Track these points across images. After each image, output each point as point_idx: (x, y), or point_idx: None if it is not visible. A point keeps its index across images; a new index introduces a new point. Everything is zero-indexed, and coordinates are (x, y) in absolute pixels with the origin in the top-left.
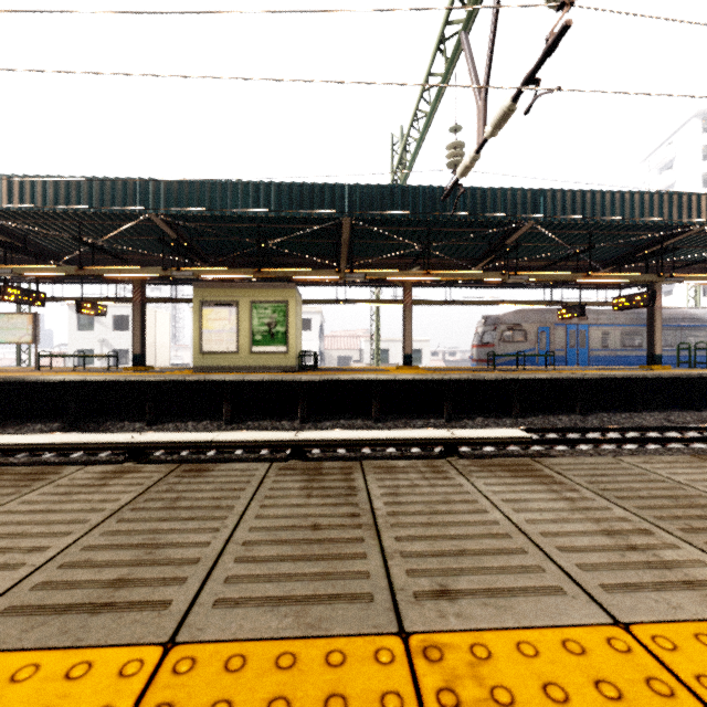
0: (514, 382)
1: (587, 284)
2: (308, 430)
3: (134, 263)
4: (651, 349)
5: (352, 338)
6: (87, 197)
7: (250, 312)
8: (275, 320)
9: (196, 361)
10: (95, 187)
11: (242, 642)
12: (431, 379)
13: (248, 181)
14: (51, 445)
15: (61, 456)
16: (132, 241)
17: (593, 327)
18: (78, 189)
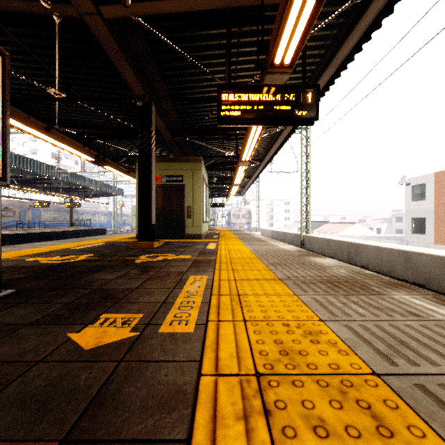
0: (53, 233)
1: None
2: None
3: None
4: (71, 221)
5: None
6: None
7: None
8: None
9: None
10: None
11: None
12: (31, 232)
13: None
14: None
15: None
16: None
17: (43, 211)
18: None
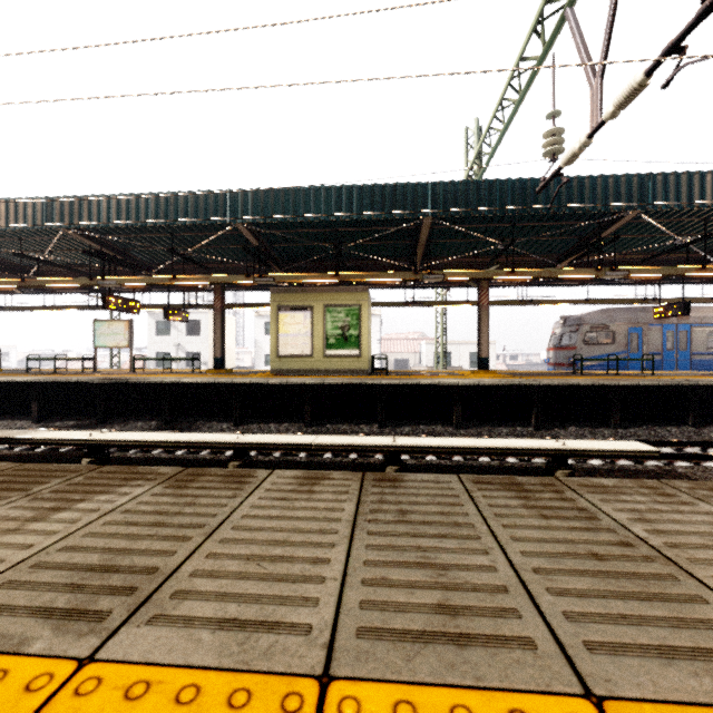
0: (612, 389)
1: (687, 278)
2: (391, 435)
3: (215, 271)
4: None
5: (409, 341)
6: (183, 210)
7: (324, 315)
8: (348, 324)
9: (272, 364)
10: (190, 200)
11: (681, 705)
12: (518, 384)
13: (330, 186)
14: (167, 443)
15: (166, 453)
16: (215, 250)
17: (697, 327)
18: (176, 203)
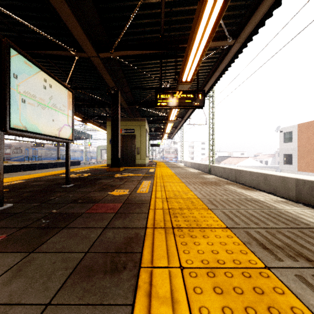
0: (48, 163)
1: None
2: None
3: None
4: (58, 156)
5: None
6: None
7: None
8: None
9: None
10: None
11: None
12: (35, 163)
13: None
14: None
15: None
16: None
17: (39, 149)
18: None
